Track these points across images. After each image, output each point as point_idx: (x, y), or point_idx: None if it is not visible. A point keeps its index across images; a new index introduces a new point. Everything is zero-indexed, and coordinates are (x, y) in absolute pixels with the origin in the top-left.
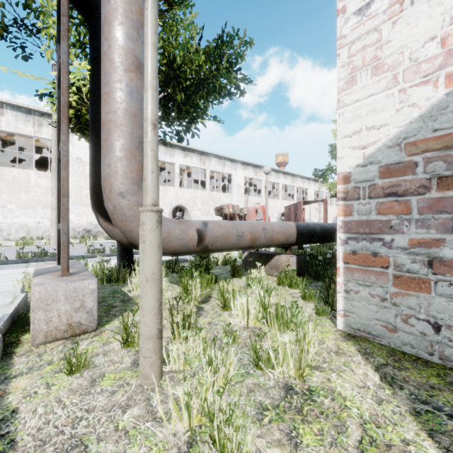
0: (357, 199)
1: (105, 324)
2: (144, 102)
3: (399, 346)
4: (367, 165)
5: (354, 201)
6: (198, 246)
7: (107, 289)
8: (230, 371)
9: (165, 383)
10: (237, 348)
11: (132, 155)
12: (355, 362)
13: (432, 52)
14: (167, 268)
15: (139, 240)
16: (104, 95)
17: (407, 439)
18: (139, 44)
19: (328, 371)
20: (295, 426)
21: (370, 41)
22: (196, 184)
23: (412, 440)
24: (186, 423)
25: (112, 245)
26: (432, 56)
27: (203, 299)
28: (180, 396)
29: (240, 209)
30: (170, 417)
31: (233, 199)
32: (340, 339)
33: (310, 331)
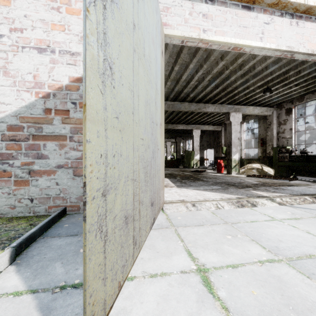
0: None
1: None
2: None
3: (17, 215)
4: (0, 123)
5: None
6: None
7: None
8: None
9: None
10: None
11: None
12: None
13: (30, 79)
14: None
15: None
16: None
17: None
18: None
19: None
20: None
21: (2, 56)
22: None
23: None
24: None
25: None
26: (30, 81)
27: None
28: None
29: None
30: None
31: None
32: None
33: None
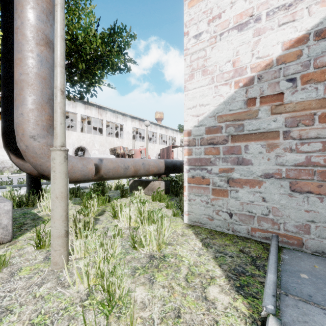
0: (194, 145)
1: (18, 236)
2: (55, 75)
3: (214, 228)
4: (199, 126)
5: (193, 147)
6: (95, 176)
7: (17, 212)
8: (116, 251)
9: (71, 266)
10: (122, 240)
11: (42, 108)
12: (191, 238)
13: (229, 68)
14: (71, 194)
15: (48, 171)
16: (17, 60)
17: (209, 270)
18: (48, 25)
19: (176, 245)
20: (153, 274)
21: (201, 55)
22: (95, 130)
23: (211, 269)
24: (86, 284)
25: (19, 178)
26: (229, 71)
27: (99, 213)
28: (82, 267)
29: (129, 150)
30: (75, 283)
31: (124, 143)
32: (185, 228)
33: (165, 223)
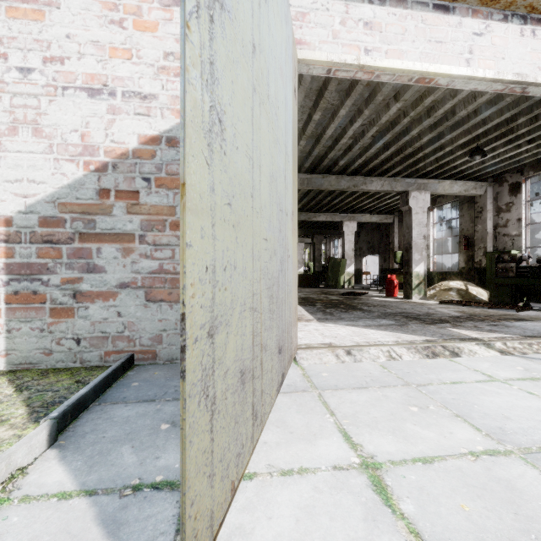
0: (19, 243)
1: None
2: None
3: (54, 365)
4: (28, 214)
5: (17, 244)
6: None
7: None
8: None
9: None
10: None
11: None
12: None
13: (76, 140)
14: None
15: None
16: None
17: (5, 414)
18: None
19: None
20: None
21: (31, 104)
22: None
23: (9, 413)
24: None
25: None
26: (76, 144)
27: None
28: None
29: None
30: None
31: None
32: None
33: None
